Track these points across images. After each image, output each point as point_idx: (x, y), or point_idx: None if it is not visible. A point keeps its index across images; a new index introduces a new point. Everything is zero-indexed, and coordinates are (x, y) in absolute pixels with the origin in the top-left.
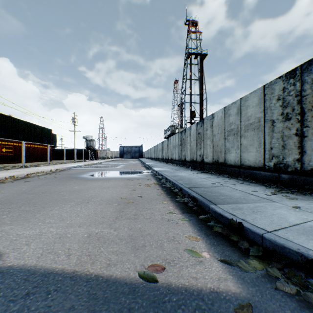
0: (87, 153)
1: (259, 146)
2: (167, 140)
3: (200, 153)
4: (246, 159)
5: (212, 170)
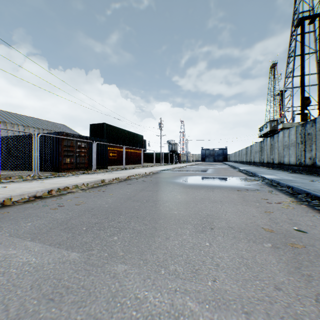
0: (171, 157)
1: None
2: (269, 138)
3: None
4: None
5: None
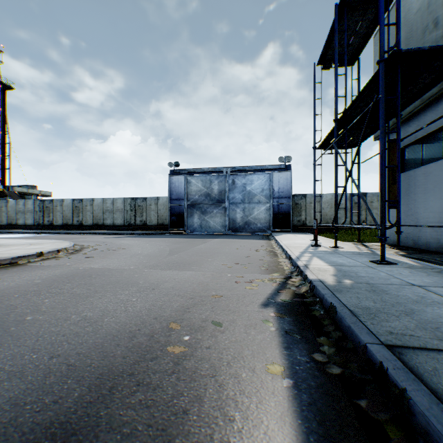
0: None
1: (123, 218)
2: None
3: (79, 220)
4: (117, 223)
5: (93, 229)
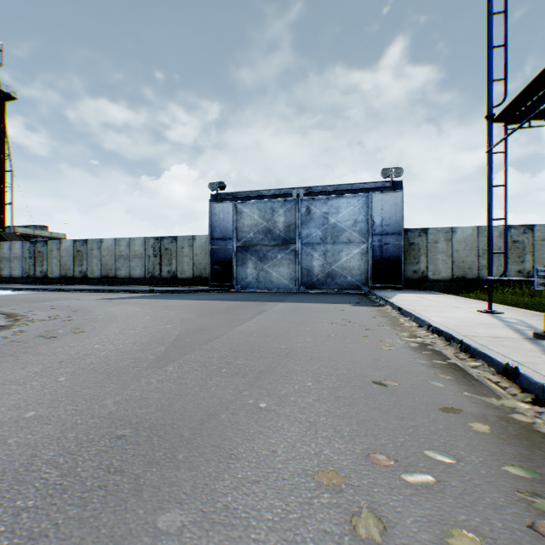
0: None
1: (143, 267)
2: None
3: (82, 270)
4: (134, 274)
5: (101, 284)
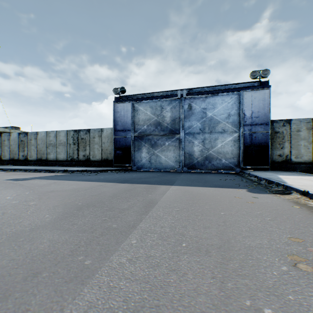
0: None
1: (66, 152)
2: None
3: (24, 154)
4: (60, 157)
5: (37, 164)
